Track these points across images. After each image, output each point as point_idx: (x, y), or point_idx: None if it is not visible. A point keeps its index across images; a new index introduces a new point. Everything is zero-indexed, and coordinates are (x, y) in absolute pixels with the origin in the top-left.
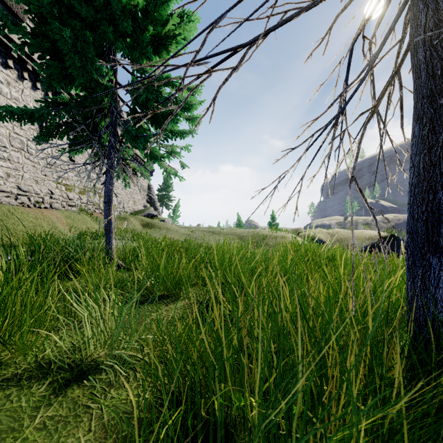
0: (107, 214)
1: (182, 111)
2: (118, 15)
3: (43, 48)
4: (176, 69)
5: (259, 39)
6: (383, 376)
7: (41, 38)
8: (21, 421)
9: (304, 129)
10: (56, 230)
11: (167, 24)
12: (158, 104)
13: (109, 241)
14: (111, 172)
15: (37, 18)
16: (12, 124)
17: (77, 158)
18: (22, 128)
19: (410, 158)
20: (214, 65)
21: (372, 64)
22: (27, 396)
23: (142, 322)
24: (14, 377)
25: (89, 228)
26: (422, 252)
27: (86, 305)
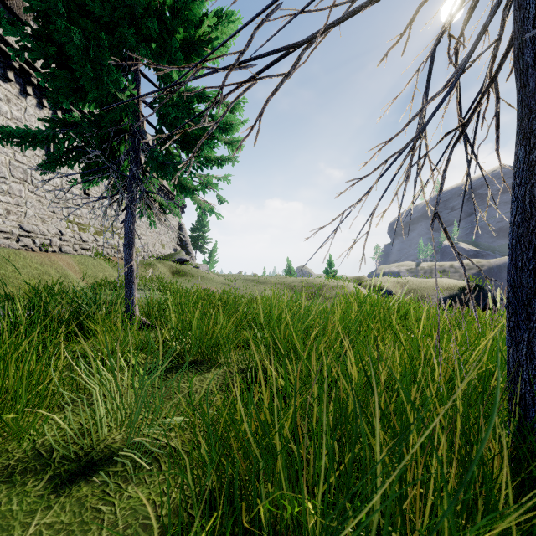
0: (128, 259)
1: (220, 132)
2: (141, 14)
3: (48, 54)
4: (211, 74)
5: (319, 35)
6: (485, 478)
7: (44, 41)
8: (10, 531)
9: (374, 154)
10: (66, 278)
11: (201, 26)
12: (188, 121)
13: (129, 294)
14: (133, 207)
15: (40, 17)
16: (13, 149)
17: (92, 192)
18: (25, 154)
19: (512, 189)
20: (261, 70)
21: (462, 70)
22: (20, 496)
23: (170, 395)
24: (5, 470)
25: (107, 277)
26: (528, 311)
27: (98, 376)
